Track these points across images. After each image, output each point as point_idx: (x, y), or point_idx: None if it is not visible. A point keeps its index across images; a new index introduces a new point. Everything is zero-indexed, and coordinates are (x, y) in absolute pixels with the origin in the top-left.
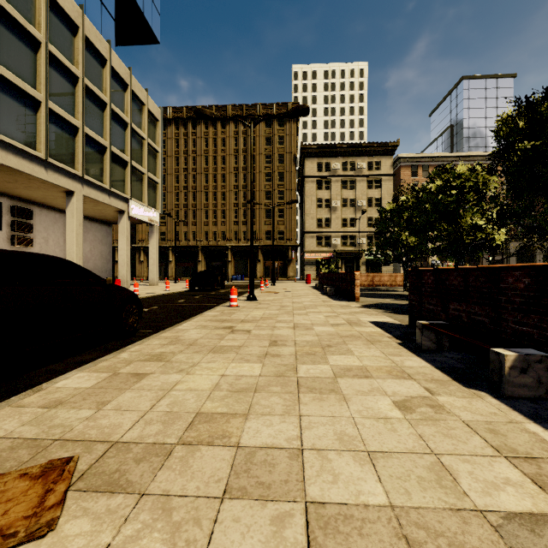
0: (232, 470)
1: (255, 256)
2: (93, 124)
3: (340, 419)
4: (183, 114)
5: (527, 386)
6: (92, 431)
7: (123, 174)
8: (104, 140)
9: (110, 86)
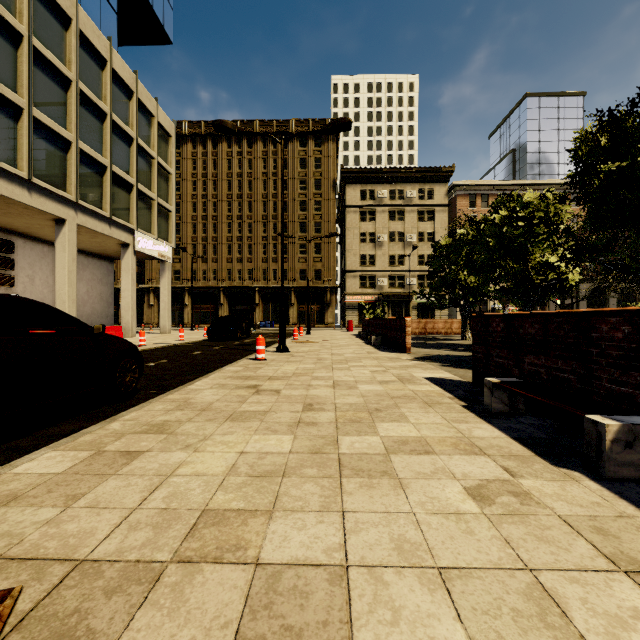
0: (246, 605)
1: (287, 299)
2: (90, 138)
3: (397, 516)
4: (202, 130)
5: (633, 465)
6: (50, 544)
7: (128, 199)
8: (104, 158)
9: (111, 93)
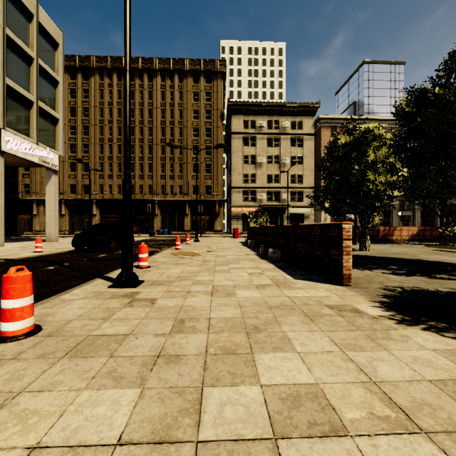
0: None
1: (183, 210)
2: None
3: None
4: (108, 64)
5: None
6: None
7: None
8: None
9: None
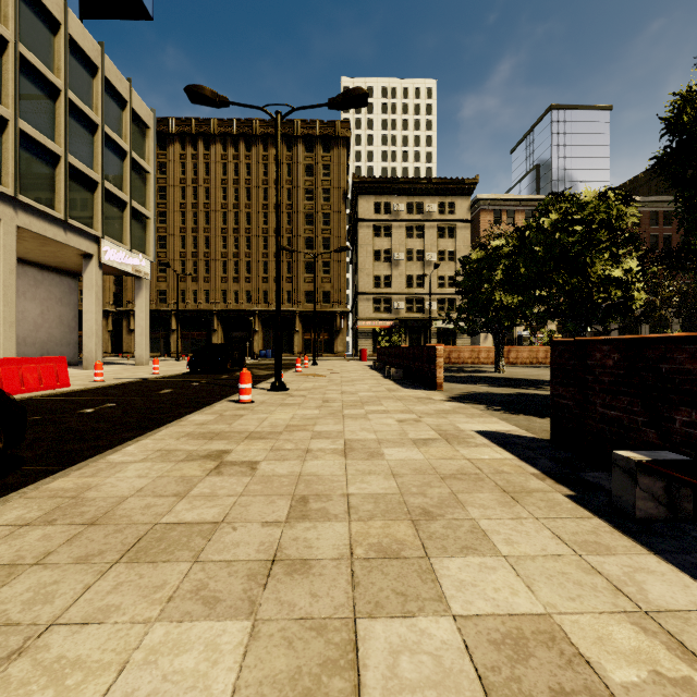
0: None
1: (292, 324)
2: (36, 118)
3: None
4: (192, 128)
5: None
6: None
7: (90, 199)
8: (56, 145)
9: (67, 64)
